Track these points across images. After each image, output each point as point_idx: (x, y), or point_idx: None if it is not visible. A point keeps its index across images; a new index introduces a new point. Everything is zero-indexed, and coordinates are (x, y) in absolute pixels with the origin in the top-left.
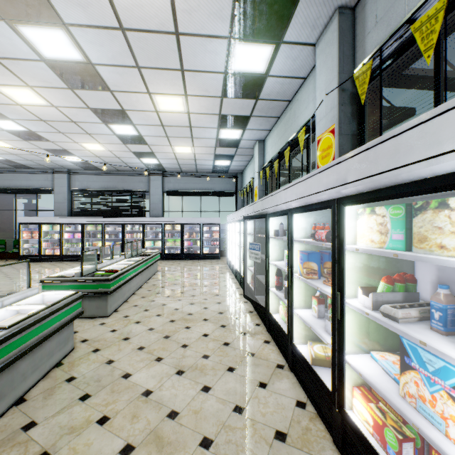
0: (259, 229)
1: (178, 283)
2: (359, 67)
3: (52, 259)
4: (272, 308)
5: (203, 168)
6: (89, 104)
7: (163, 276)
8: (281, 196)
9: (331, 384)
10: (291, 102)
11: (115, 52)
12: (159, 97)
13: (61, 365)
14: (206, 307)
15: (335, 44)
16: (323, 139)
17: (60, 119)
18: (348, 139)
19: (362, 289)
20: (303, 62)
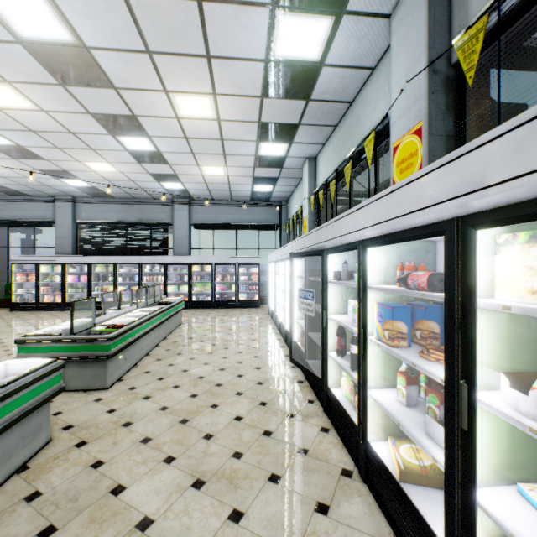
0: (312, 270)
1: (206, 339)
2: (461, 34)
3: (52, 308)
4: (331, 380)
5: (239, 194)
6: (89, 108)
7: (188, 330)
8: (347, 222)
9: (445, 534)
10: (352, 103)
11: (116, 29)
12: (180, 97)
13: (25, 469)
14: (241, 374)
15: (423, 7)
16: (403, 145)
17: (53, 129)
18: (441, 142)
19: (508, 377)
20: (372, 44)
